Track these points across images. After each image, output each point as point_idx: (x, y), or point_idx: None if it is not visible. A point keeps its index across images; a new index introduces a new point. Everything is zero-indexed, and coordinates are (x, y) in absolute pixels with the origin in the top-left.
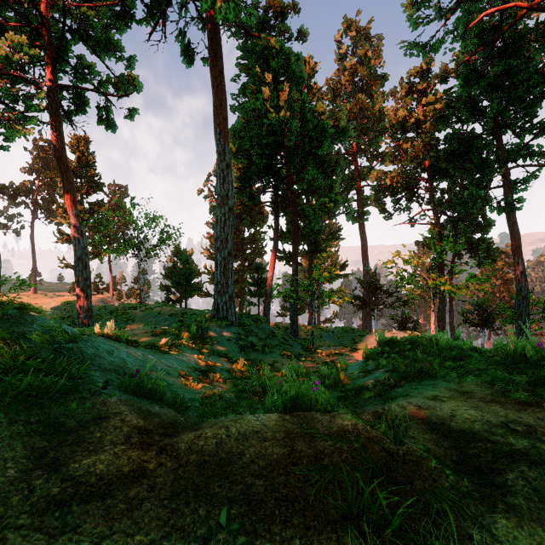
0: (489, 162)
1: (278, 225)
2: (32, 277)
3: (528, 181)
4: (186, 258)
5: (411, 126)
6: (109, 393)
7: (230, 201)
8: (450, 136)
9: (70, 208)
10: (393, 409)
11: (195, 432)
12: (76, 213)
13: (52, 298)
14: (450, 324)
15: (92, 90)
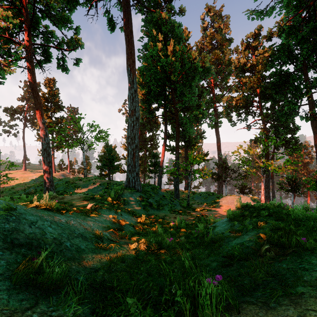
0: (300, 88)
1: (166, 129)
2: (24, 161)
3: None
4: (110, 149)
5: (248, 68)
6: None
7: (136, 113)
8: (273, 73)
9: (39, 118)
10: None
11: None
12: (43, 122)
13: (34, 173)
14: (272, 190)
15: (53, 47)
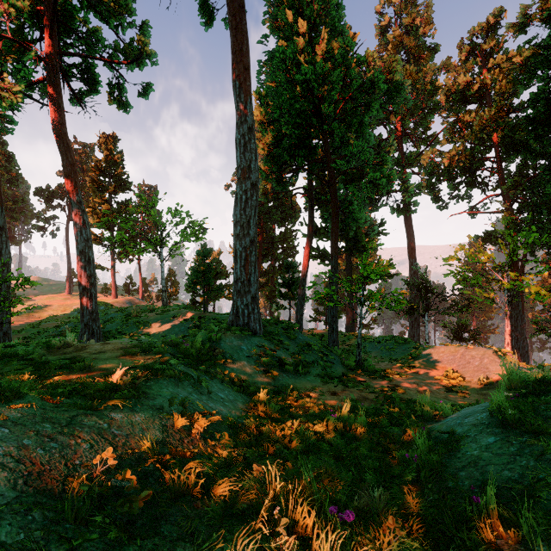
0: None
1: (312, 215)
2: (67, 278)
3: None
4: (204, 252)
5: (475, 94)
6: None
7: (253, 174)
8: (533, 97)
9: (71, 193)
10: None
11: None
12: (77, 199)
13: None
14: (521, 334)
15: (97, 58)
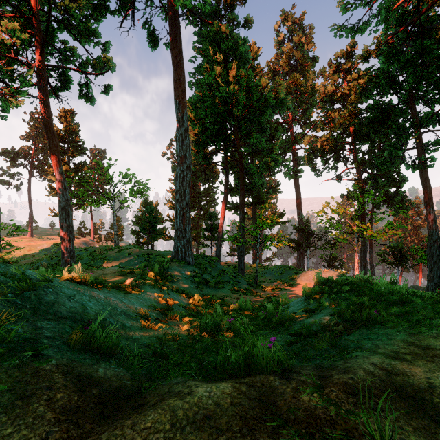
0: (405, 127)
1: (227, 181)
2: (29, 223)
3: (439, 143)
4: (151, 208)
5: (338, 99)
6: (49, 355)
7: (187, 160)
8: (371, 106)
9: (55, 167)
10: (362, 377)
11: (135, 415)
12: (60, 171)
13: (45, 241)
14: (370, 262)
15: (74, 69)
